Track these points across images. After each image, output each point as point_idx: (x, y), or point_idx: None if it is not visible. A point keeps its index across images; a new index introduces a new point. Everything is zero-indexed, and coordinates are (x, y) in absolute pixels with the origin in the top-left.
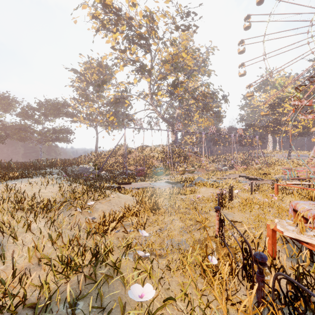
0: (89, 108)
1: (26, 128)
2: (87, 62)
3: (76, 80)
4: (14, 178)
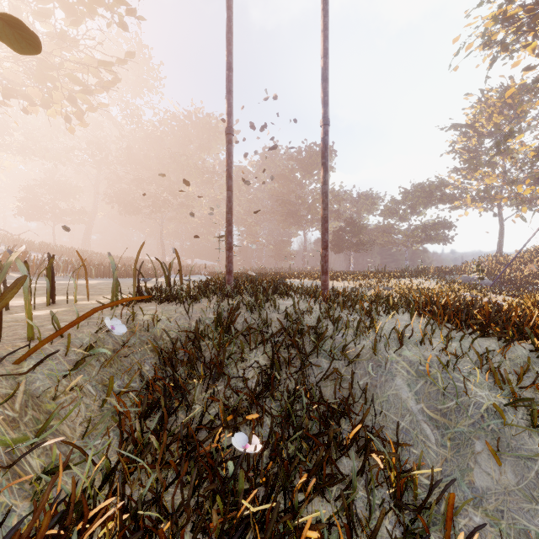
0: (484, 178)
1: (389, 229)
2: (479, 101)
3: (457, 140)
4: (396, 277)
